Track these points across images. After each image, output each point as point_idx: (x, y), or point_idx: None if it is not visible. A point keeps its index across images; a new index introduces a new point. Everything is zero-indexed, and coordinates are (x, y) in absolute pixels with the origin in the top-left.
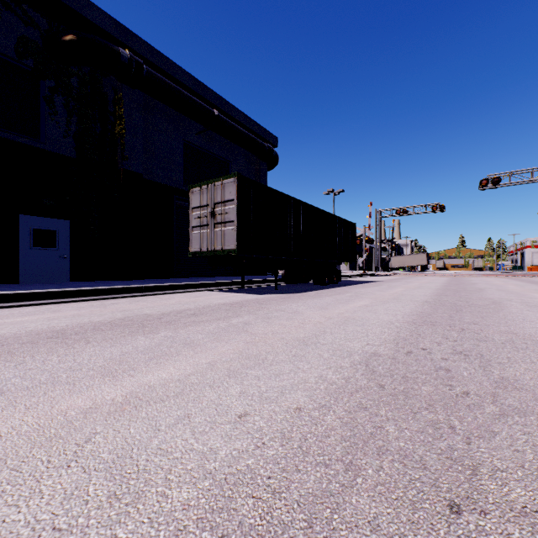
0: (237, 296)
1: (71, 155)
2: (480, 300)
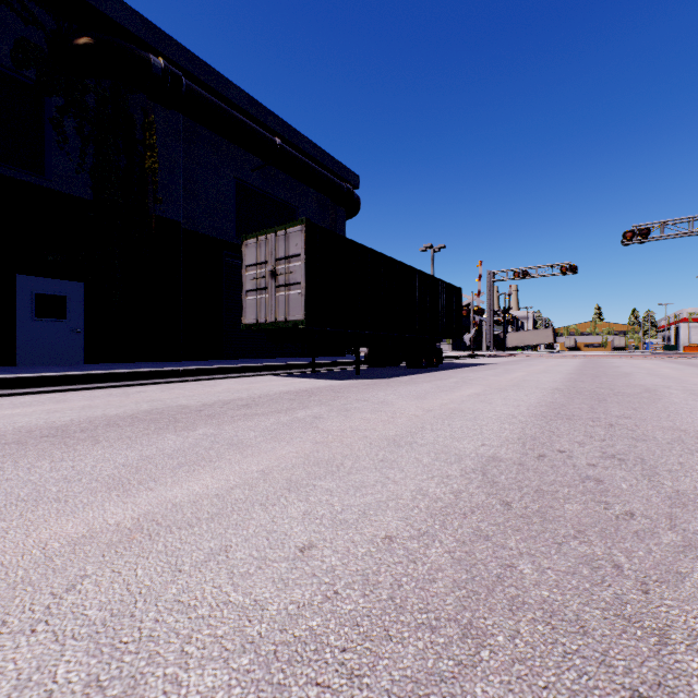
0: (305, 382)
1: (86, 197)
2: (628, 387)
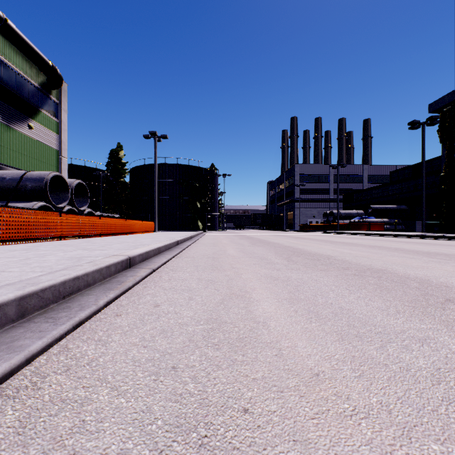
0: None
1: None
2: None
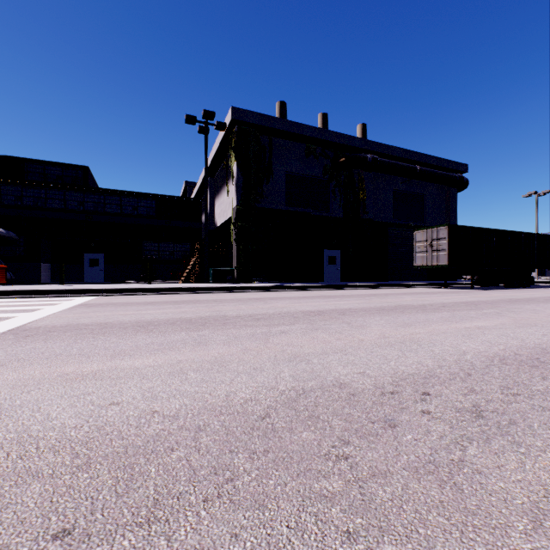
0: (448, 290)
1: (340, 216)
2: None
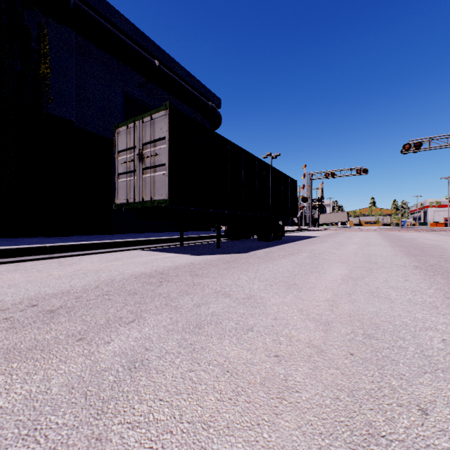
0: (168, 258)
1: None
2: None
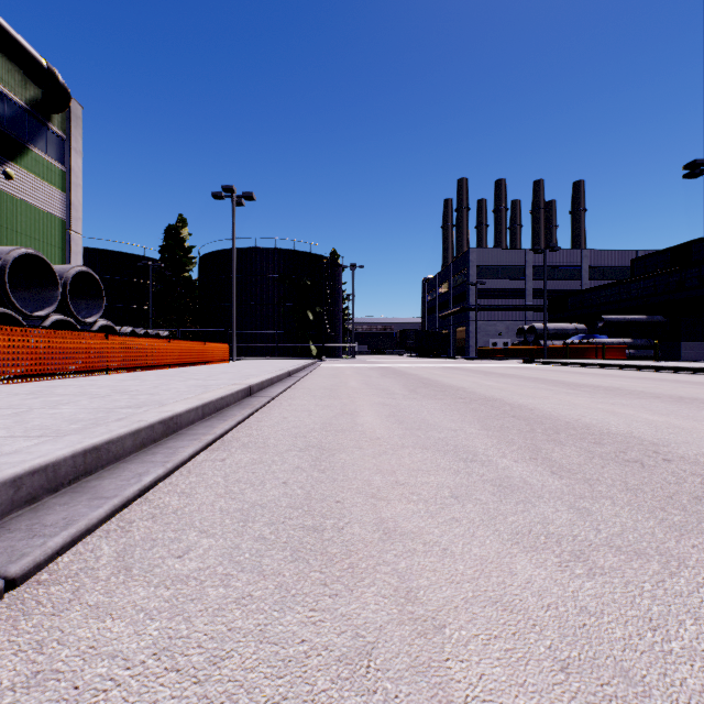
0: None
1: None
2: None
